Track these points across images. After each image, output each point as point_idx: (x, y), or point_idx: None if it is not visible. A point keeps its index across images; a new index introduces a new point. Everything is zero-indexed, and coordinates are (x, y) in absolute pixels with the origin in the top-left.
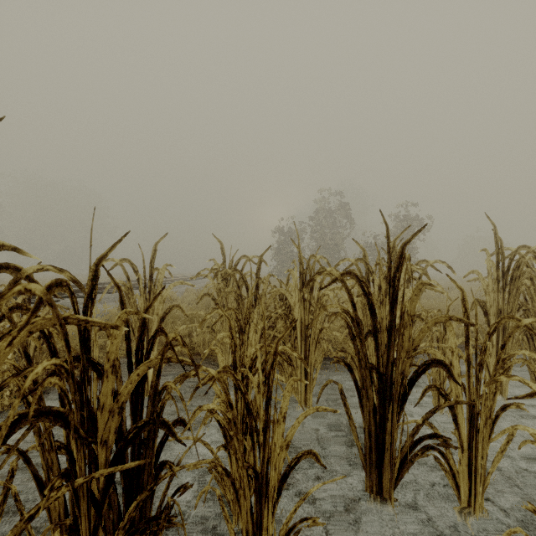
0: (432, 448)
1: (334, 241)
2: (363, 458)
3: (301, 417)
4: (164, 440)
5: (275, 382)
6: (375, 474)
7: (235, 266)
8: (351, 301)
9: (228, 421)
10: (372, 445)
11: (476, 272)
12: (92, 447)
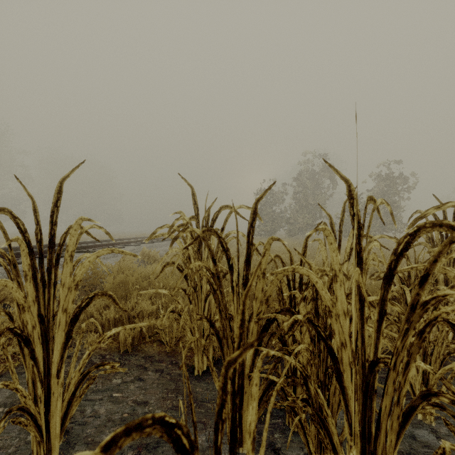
0: None
1: (315, 201)
2: None
3: None
4: None
5: None
6: None
7: (213, 223)
8: None
9: None
10: None
11: None
12: None
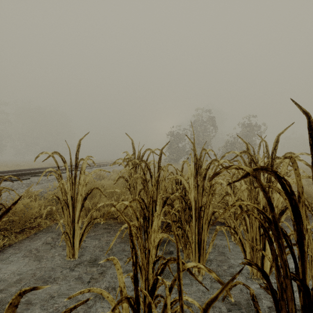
0: None
1: (204, 140)
2: None
3: None
4: None
5: (185, 306)
6: None
7: (142, 157)
8: (267, 200)
9: None
10: None
11: None
12: None
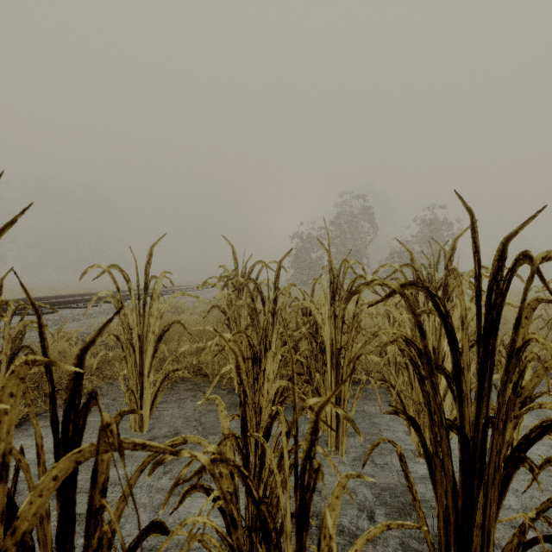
0: None
1: (356, 247)
2: None
3: (360, 545)
4: None
5: None
6: None
7: (249, 274)
8: (417, 325)
9: (228, 551)
10: (450, 541)
11: None
12: None
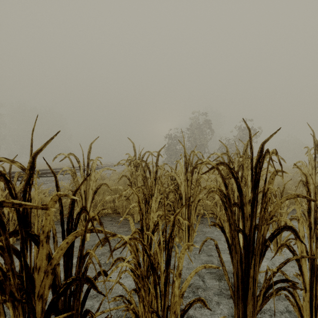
0: (283, 289)
1: (201, 143)
2: (232, 294)
3: (192, 273)
4: (90, 287)
5: None
6: (241, 305)
7: (142, 158)
8: (224, 183)
9: (137, 276)
10: (239, 285)
11: (301, 162)
12: (30, 301)
